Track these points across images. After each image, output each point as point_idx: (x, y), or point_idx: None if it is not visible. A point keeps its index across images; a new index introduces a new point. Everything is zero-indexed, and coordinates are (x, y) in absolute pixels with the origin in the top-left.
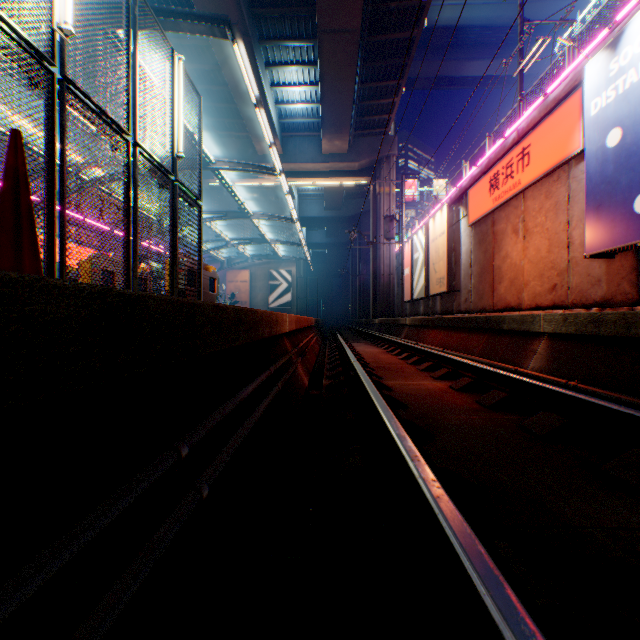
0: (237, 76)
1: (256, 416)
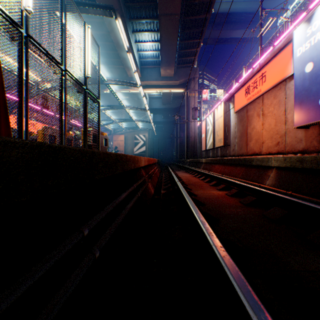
0: (118, 37)
1: (126, 210)
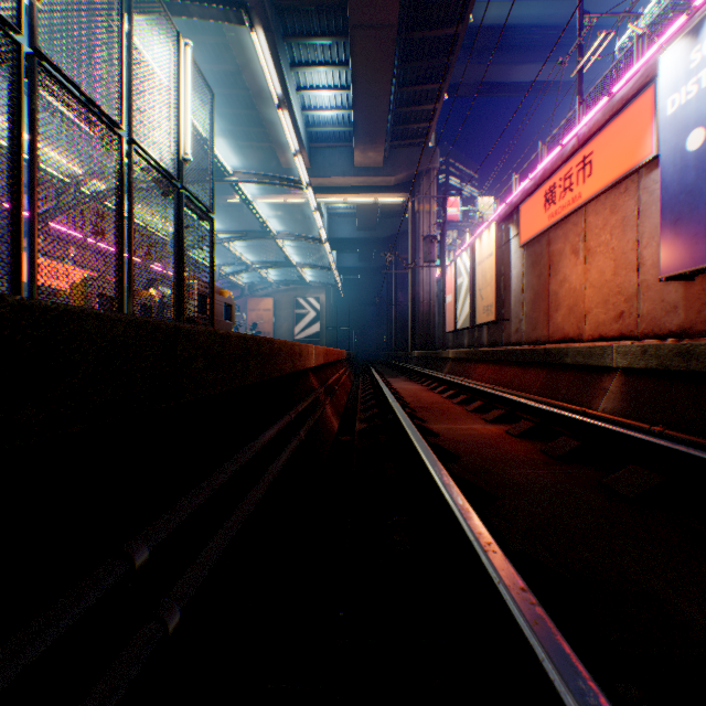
0: (258, 78)
1: (268, 479)
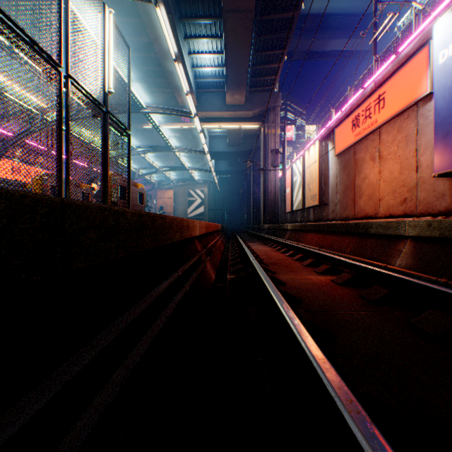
0: (163, 45)
1: (155, 330)
